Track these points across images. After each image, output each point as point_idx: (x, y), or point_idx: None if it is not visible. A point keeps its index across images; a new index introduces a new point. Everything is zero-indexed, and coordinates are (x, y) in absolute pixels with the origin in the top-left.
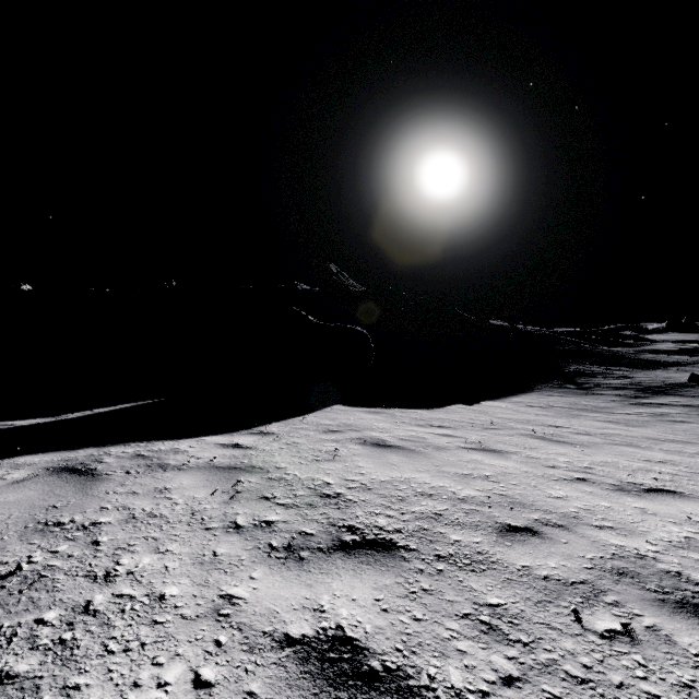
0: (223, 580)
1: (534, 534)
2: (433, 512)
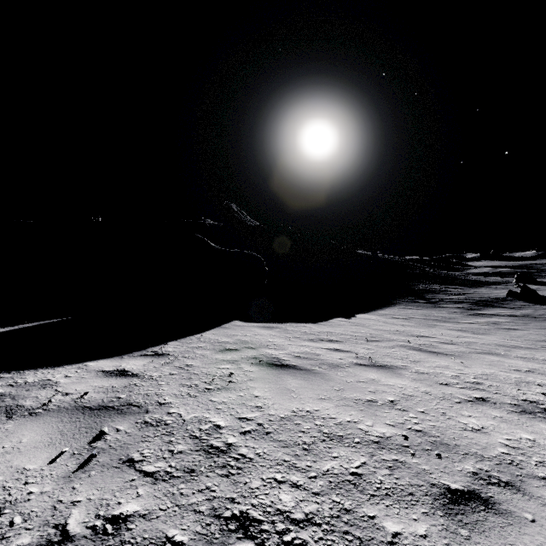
0: None
1: (487, 506)
2: (349, 472)
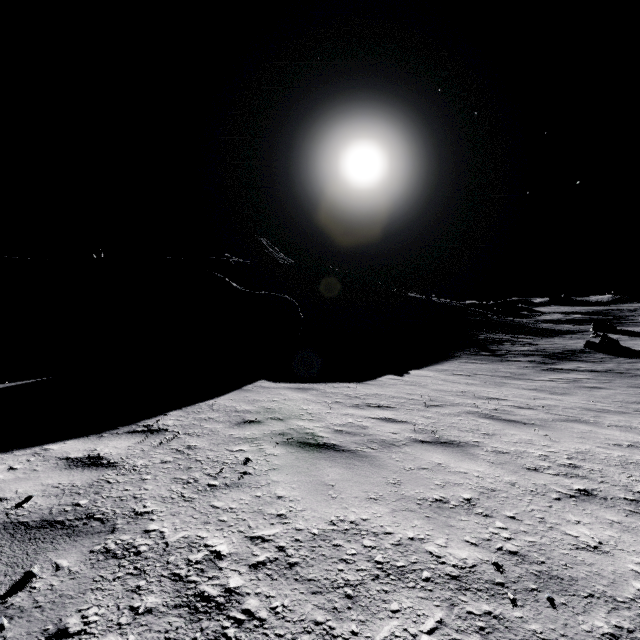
0: None
1: None
2: None
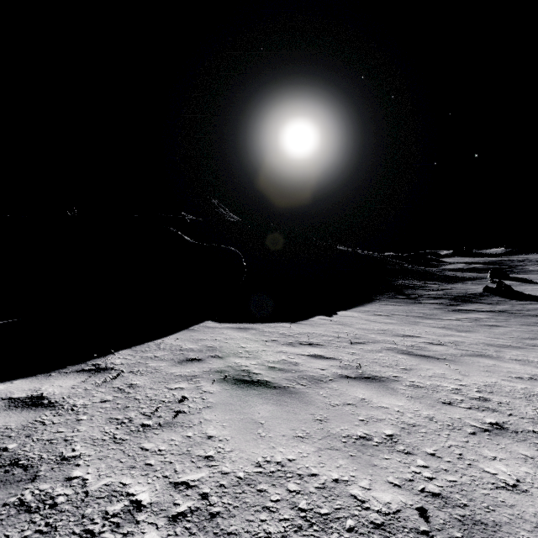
0: None
1: None
2: None
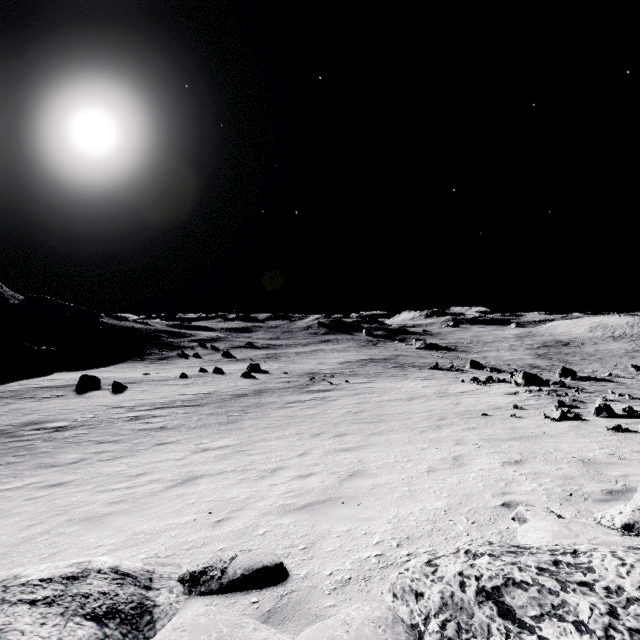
0: (70, 378)
1: None
2: None
